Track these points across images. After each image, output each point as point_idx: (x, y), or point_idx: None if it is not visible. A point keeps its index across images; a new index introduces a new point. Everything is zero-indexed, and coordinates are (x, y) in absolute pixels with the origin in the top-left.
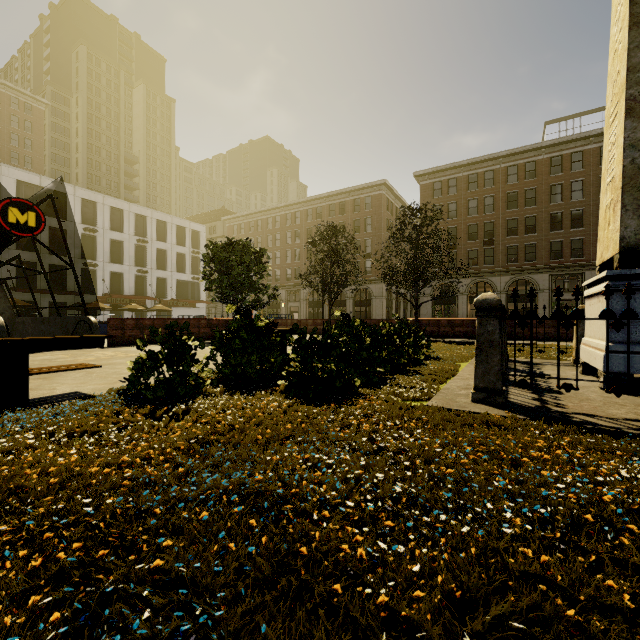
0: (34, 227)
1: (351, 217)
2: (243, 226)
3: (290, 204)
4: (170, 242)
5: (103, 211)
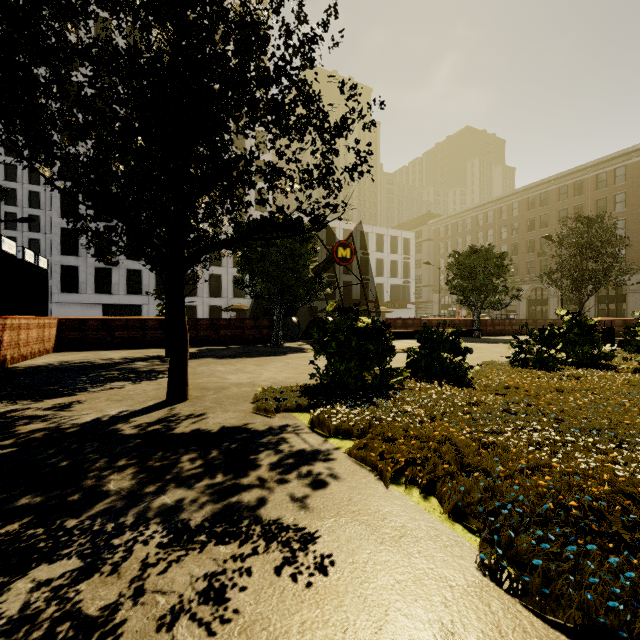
0: (349, 258)
1: (592, 197)
2: (449, 227)
3: (505, 196)
4: (385, 252)
5: (339, 234)
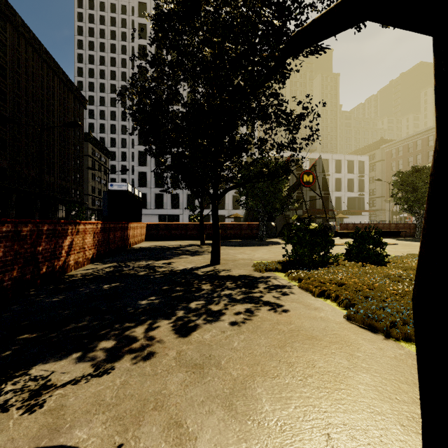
0: (311, 182)
1: None
2: (401, 149)
3: None
4: (343, 172)
5: (306, 162)
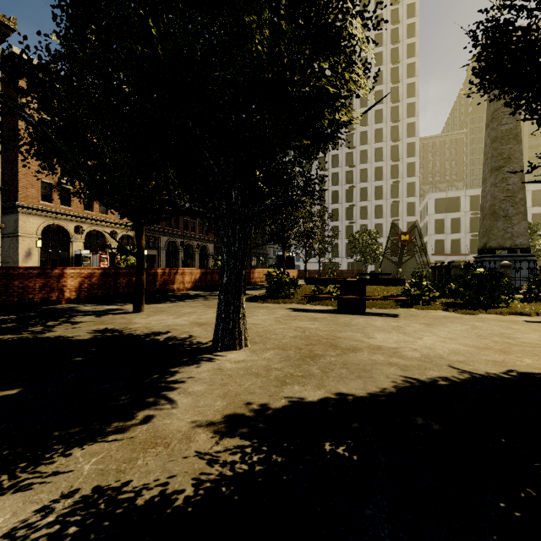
0: (408, 240)
1: None
2: None
3: None
4: None
5: None
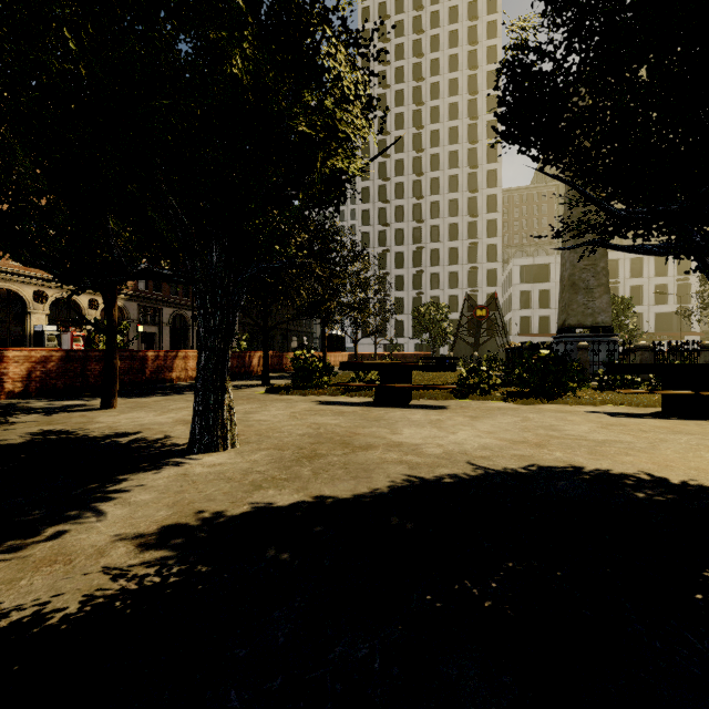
0: (485, 316)
1: None
2: None
3: None
4: (646, 276)
5: None
